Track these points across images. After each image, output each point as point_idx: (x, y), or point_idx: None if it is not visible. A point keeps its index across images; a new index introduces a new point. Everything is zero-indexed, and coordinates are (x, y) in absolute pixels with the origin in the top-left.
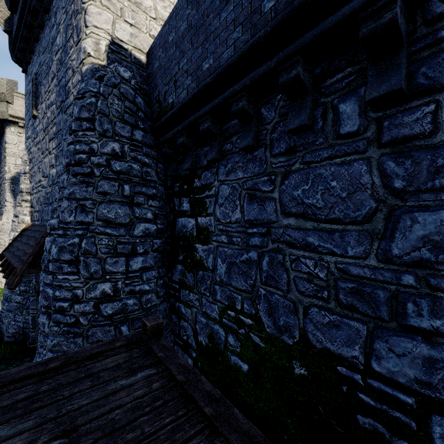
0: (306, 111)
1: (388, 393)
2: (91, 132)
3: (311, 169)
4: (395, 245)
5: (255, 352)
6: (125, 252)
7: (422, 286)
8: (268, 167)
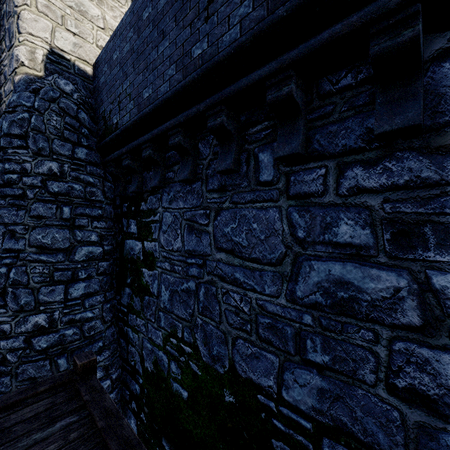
0: (231, 156)
1: (293, 419)
2: (24, 149)
3: (238, 209)
4: (298, 287)
5: (194, 380)
6: (64, 279)
7: (317, 325)
8: (204, 201)
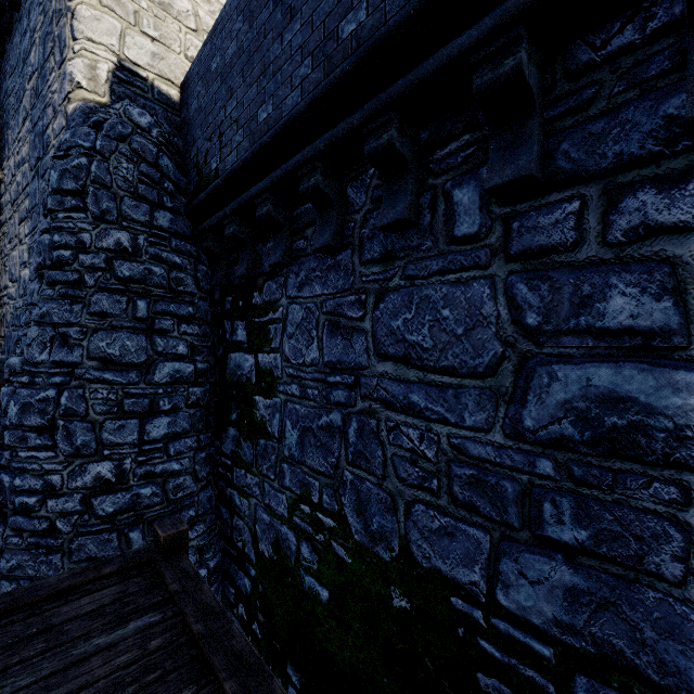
0: (405, 198)
1: (518, 640)
2: (81, 213)
3: (415, 288)
4: (527, 412)
5: (339, 572)
6: (139, 411)
7: (563, 477)
8: (357, 281)
